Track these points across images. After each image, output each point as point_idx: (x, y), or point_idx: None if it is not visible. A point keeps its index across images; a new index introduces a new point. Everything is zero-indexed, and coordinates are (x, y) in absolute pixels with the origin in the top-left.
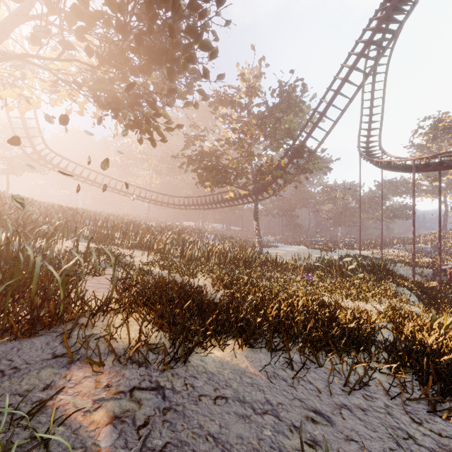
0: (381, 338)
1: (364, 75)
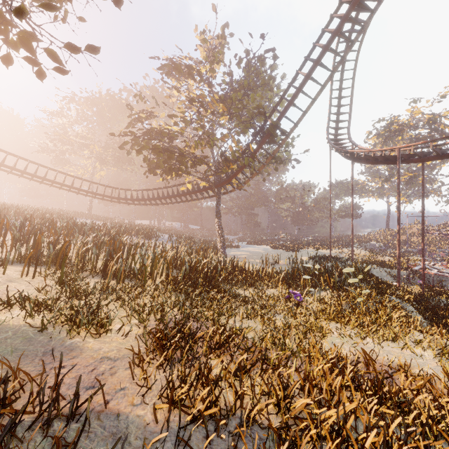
0: None
1: (334, 60)
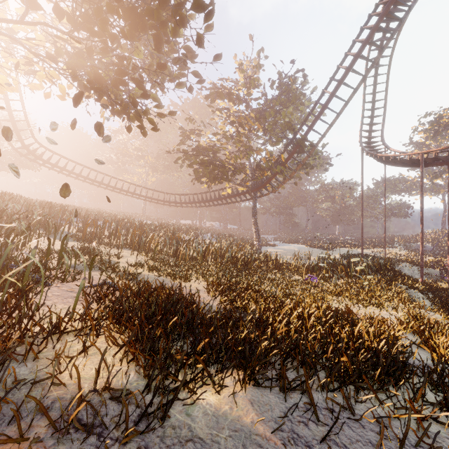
0: (413, 359)
1: (366, 67)
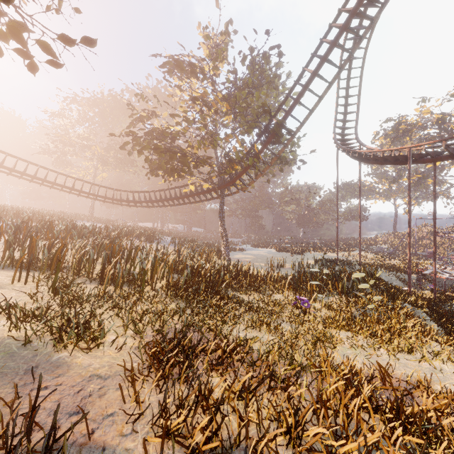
0: None
1: (341, 58)
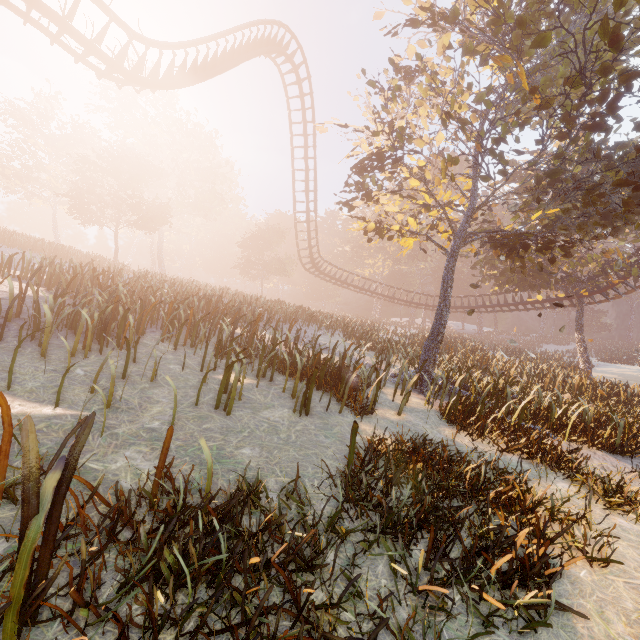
0: None
1: None
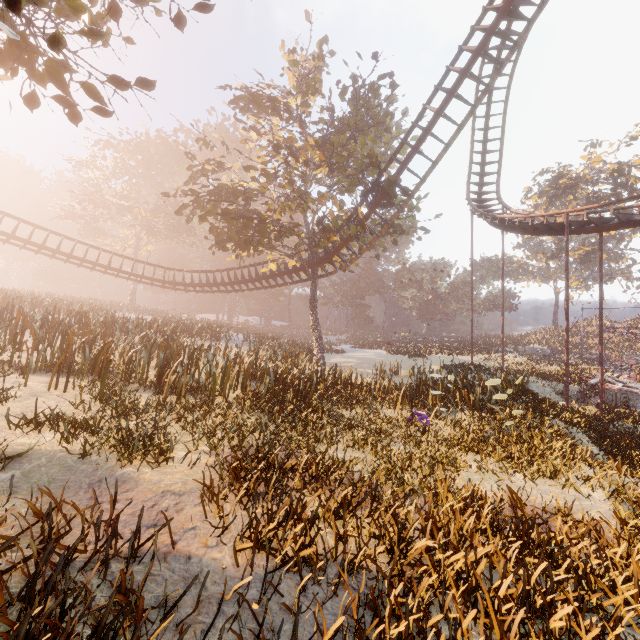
0: None
1: (477, 88)
